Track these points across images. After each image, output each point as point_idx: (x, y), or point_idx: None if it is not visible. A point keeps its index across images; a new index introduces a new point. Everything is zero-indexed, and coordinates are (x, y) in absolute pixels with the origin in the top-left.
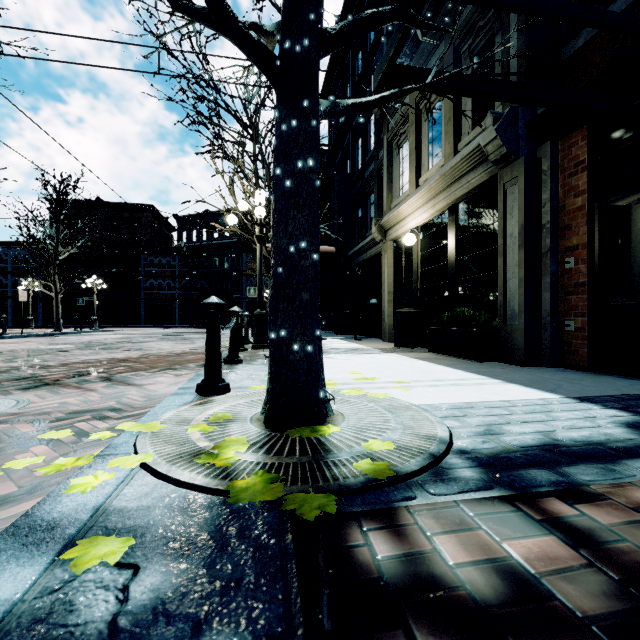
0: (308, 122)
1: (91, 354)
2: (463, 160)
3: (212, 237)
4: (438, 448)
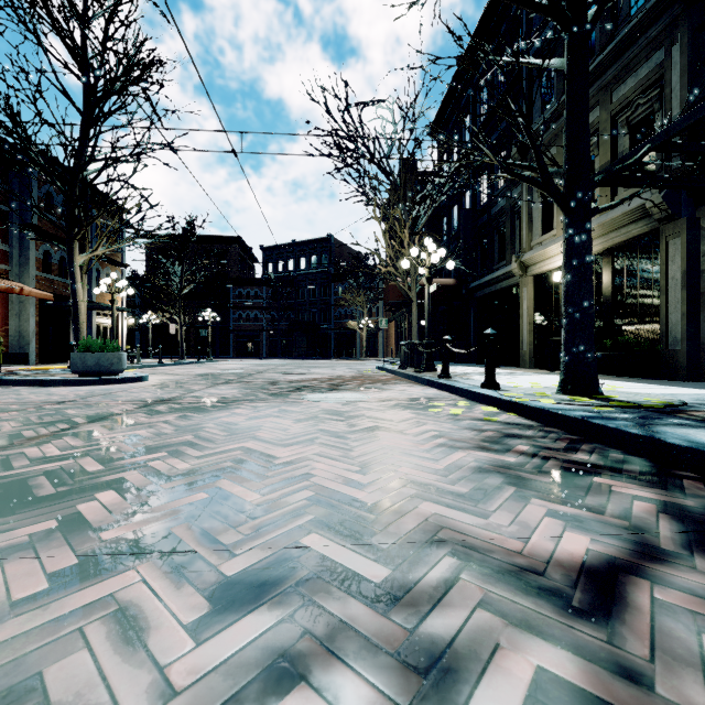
0: (589, 235)
1: (287, 376)
2: (624, 215)
3: (298, 267)
4: (681, 401)
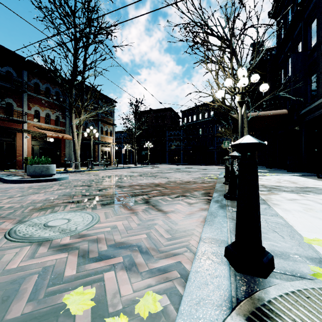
0: None
1: (143, 179)
2: None
3: (198, 118)
4: None
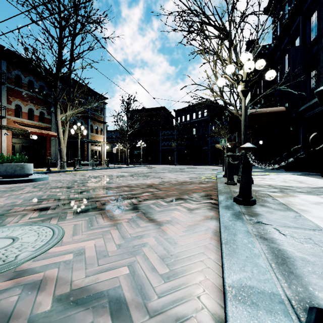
0: None
1: (134, 179)
2: None
3: (192, 118)
4: None
